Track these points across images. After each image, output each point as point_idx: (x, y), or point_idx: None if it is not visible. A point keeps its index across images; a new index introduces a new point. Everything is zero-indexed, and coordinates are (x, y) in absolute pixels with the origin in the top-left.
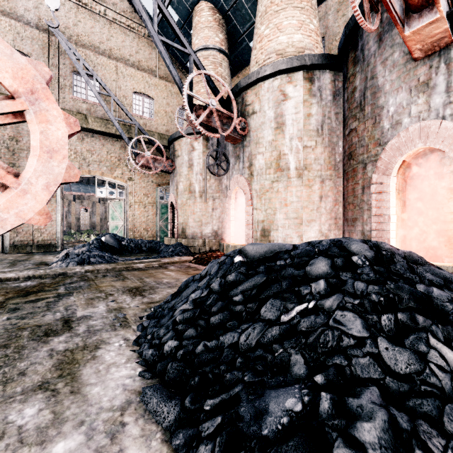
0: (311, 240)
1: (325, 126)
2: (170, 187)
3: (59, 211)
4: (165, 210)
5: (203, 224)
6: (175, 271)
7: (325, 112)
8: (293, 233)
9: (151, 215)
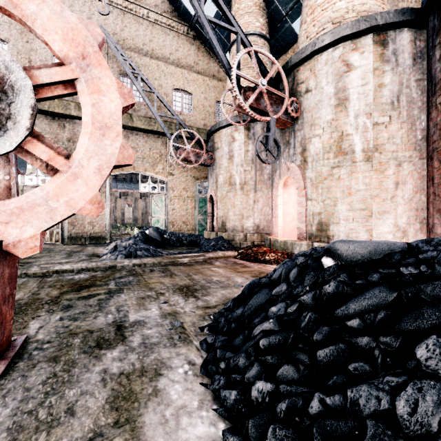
0: (384, 235)
1: (403, 97)
2: (210, 181)
3: (108, 206)
4: (203, 204)
5: (244, 218)
6: (222, 267)
7: (403, 80)
8: (359, 227)
9: (190, 209)
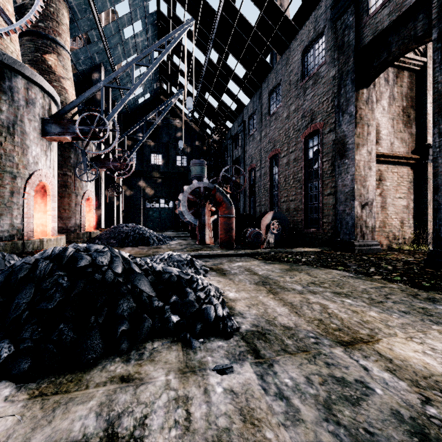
0: None
1: None
2: None
3: None
4: None
5: None
6: None
7: None
8: None
9: None
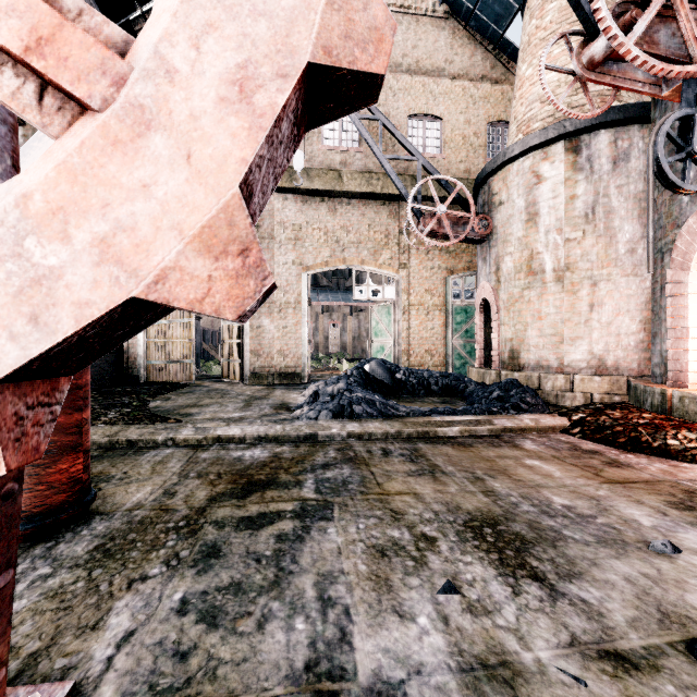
0: None
1: None
2: (481, 271)
3: (305, 325)
4: (462, 317)
5: (564, 341)
6: (550, 460)
7: None
8: None
9: (438, 327)
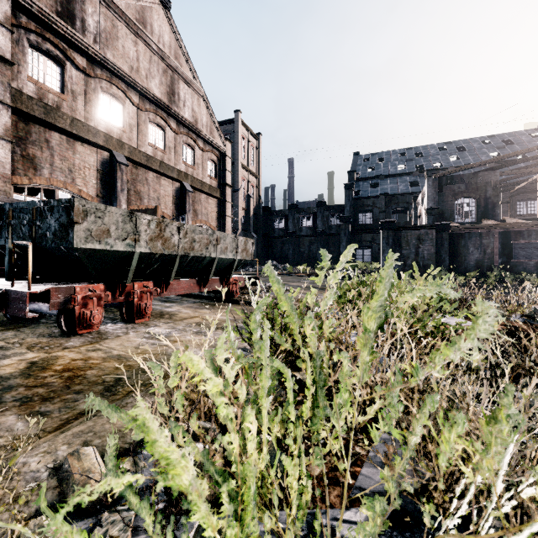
0: None
1: None
2: None
3: None
4: None
5: None
6: None
7: None
8: None
9: None
